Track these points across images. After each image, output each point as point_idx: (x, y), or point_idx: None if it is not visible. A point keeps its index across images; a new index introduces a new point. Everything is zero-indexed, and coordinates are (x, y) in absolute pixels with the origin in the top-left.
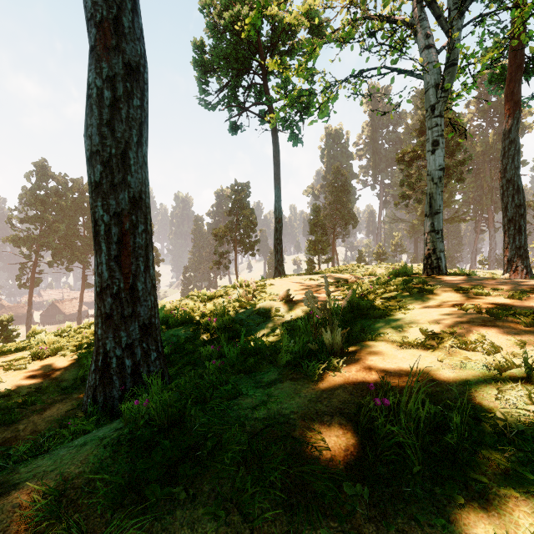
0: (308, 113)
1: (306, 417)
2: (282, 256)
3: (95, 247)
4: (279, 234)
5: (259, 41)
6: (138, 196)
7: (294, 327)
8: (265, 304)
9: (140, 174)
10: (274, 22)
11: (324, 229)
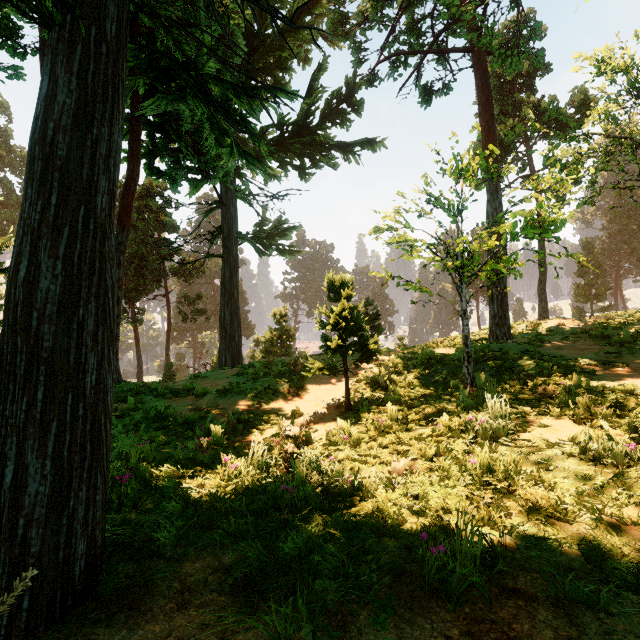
0: (575, 183)
1: (576, 336)
2: (546, 304)
3: (491, 302)
4: (544, 285)
5: (524, 124)
6: (505, 285)
7: (568, 334)
8: (549, 328)
9: (505, 278)
10: (540, 114)
11: (599, 269)
